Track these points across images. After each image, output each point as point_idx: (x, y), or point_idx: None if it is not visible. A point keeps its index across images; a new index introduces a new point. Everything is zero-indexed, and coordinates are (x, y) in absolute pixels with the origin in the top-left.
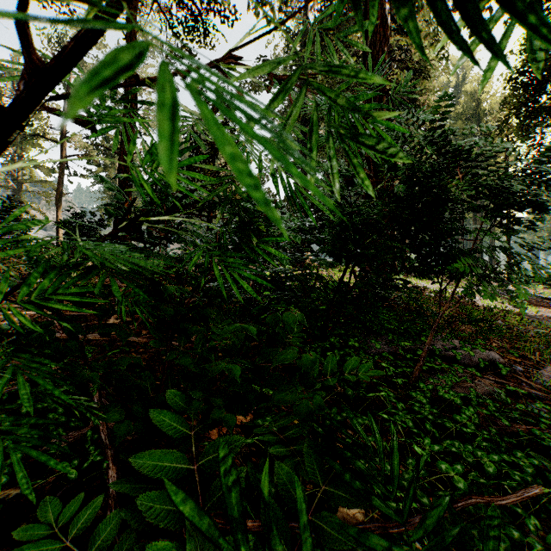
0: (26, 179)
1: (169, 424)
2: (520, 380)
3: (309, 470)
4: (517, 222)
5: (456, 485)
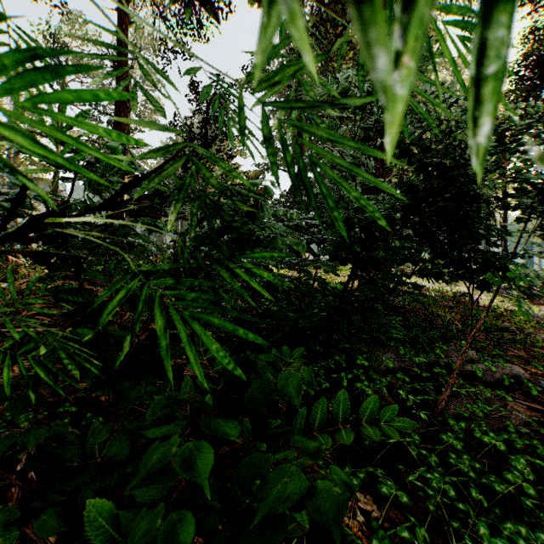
0: None
1: None
2: None
3: None
4: None
5: None
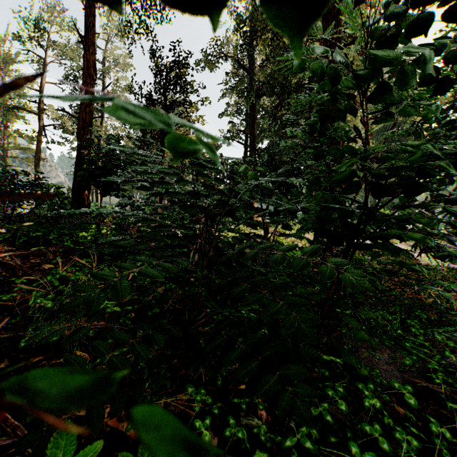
0: (11, 146)
1: None
2: None
3: None
4: None
5: None
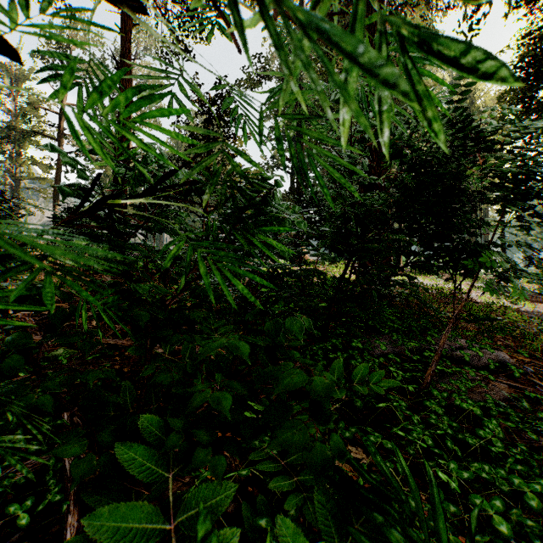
0: (24, 176)
1: (140, 463)
2: (532, 383)
3: (322, 527)
4: (539, 213)
5: (497, 528)
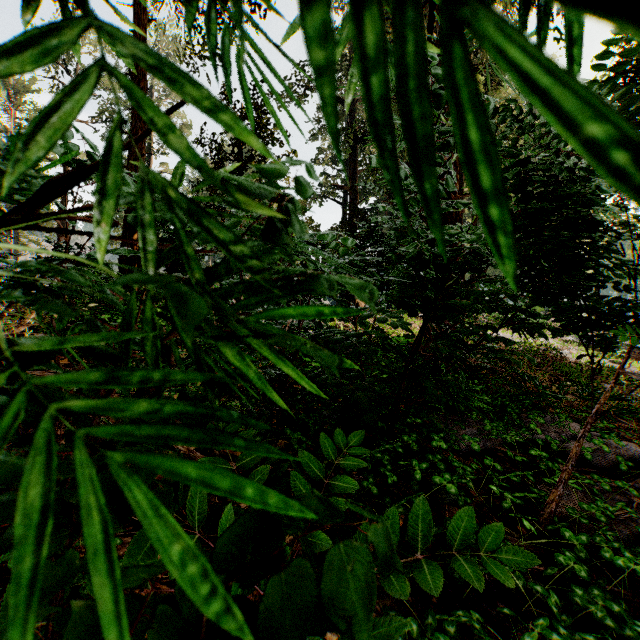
0: None
1: None
2: None
3: None
4: None
5: None
